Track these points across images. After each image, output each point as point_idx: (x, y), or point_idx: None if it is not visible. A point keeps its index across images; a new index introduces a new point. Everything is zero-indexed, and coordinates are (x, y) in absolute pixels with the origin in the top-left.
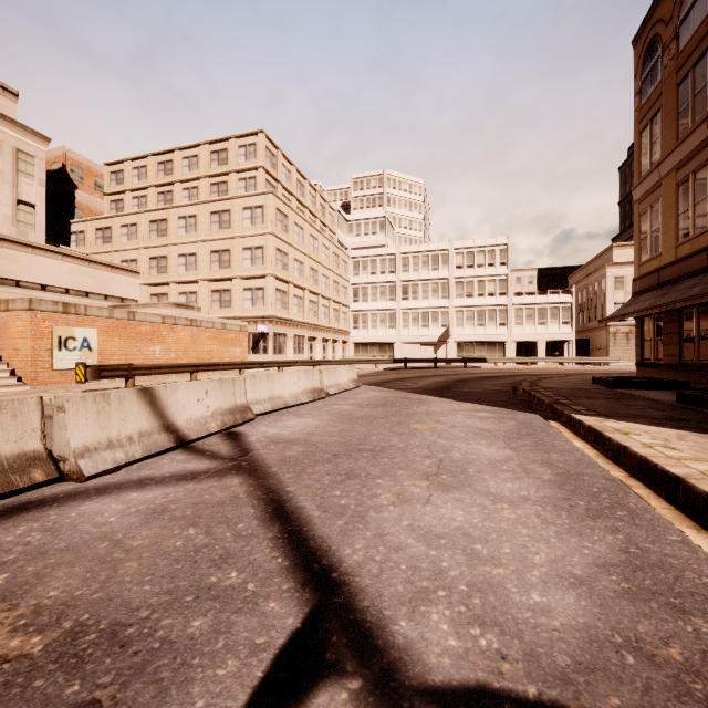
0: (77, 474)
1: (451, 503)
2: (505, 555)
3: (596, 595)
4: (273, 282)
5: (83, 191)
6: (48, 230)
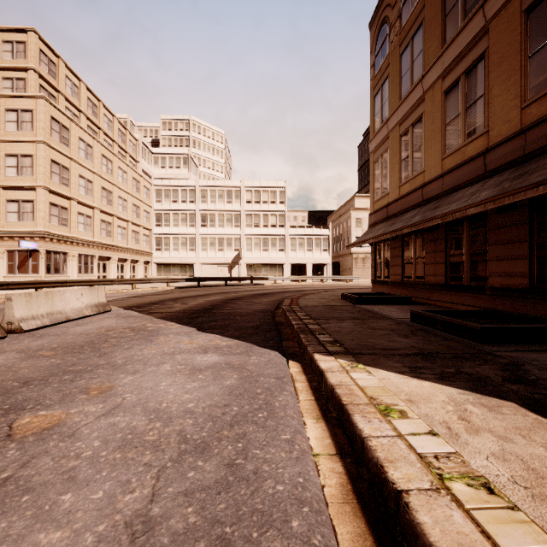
0: None
1: None
2: None
3: None
4: (46, 196)
5: None
6: None
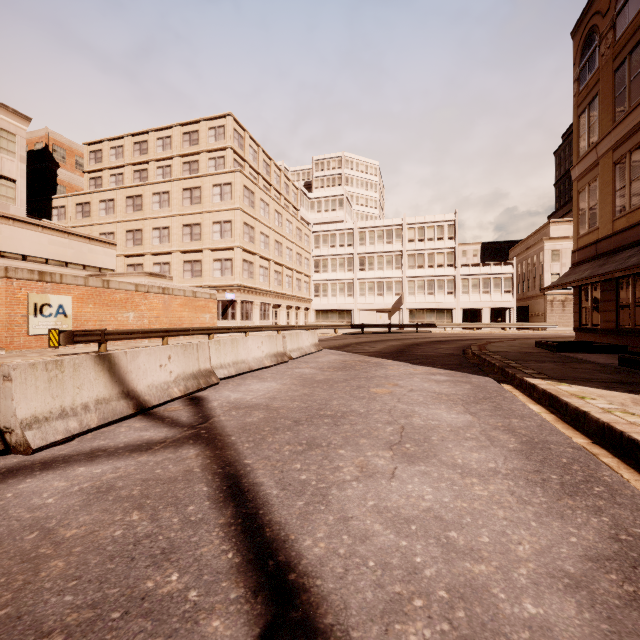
0: (24, 446)
1: (418, 478)
2: (484, 546)
3: (600, 603)
4: (241, 254)
5: (65, 170)
6: (31, 205)
